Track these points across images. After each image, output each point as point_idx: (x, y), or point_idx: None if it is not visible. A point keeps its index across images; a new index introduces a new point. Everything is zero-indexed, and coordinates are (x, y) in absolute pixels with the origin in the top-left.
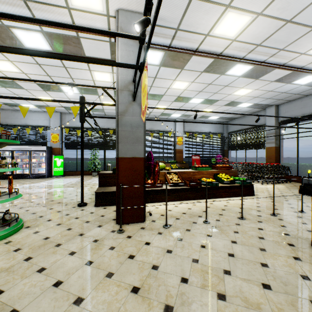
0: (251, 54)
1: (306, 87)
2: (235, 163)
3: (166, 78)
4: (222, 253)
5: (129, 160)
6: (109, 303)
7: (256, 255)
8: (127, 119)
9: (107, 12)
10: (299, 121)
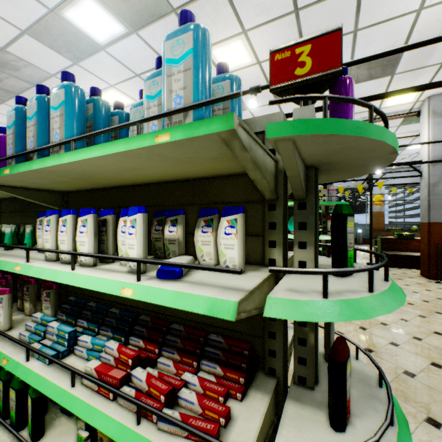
0: None
1: None
2: None
3: None
4: None
5: None
6: None
7: None
8: (440, 188)
9: (416, 101)
10: None
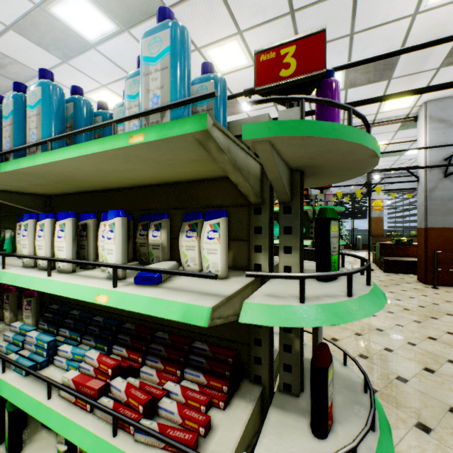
0: None
1: None
2: None
3: None
4: None
5: (439, 230)
6: None
7: None
8: (436, 194)
9: (413, 106)
10: None
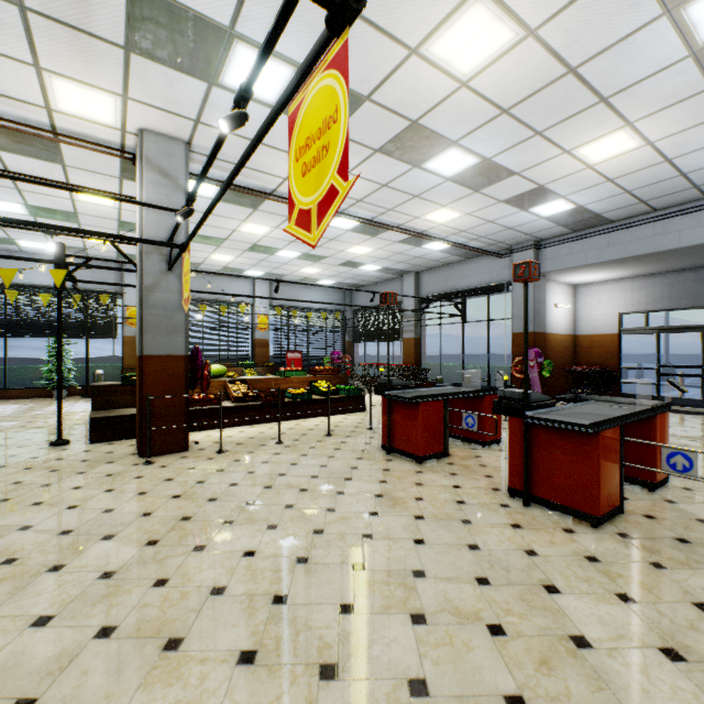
0: (354, 208)
1: (442, 254)
2: (362, 365)
3: (230, 217)
4: (285, 464)
5: (162, 359)
6: (147, 506)
7: (321, 461)
8: (158, 297)
9: (123, 128)
10: (429, 303)
